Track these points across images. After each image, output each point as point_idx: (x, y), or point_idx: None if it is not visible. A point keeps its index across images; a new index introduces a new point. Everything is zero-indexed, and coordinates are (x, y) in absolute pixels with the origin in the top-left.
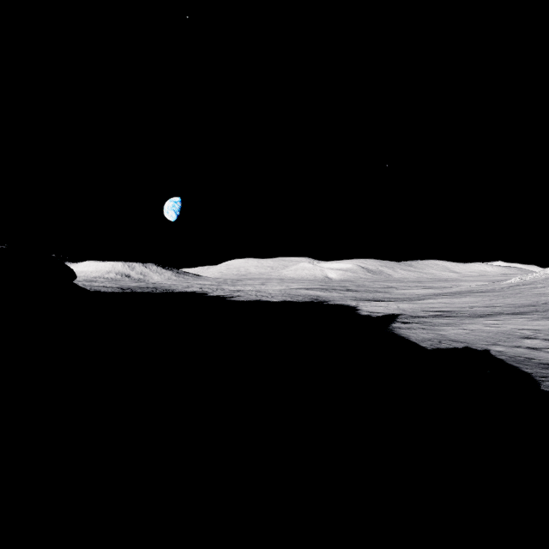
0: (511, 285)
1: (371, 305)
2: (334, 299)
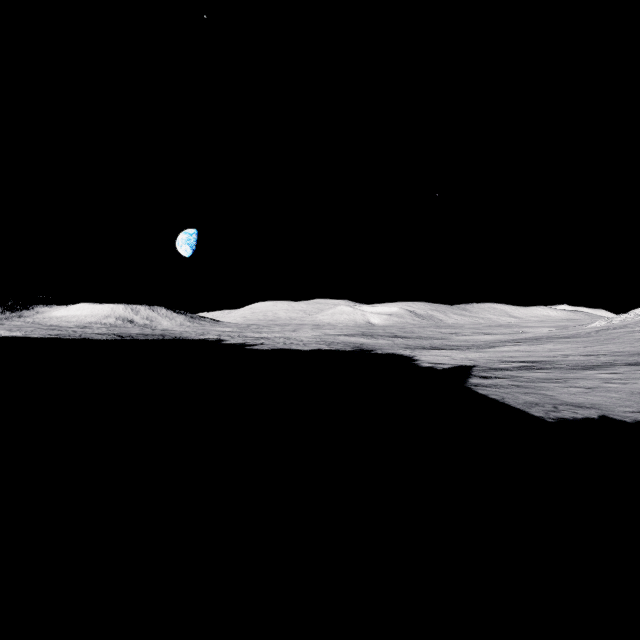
0: (599, 329)
1: (430, 355)
2: (382, 347)
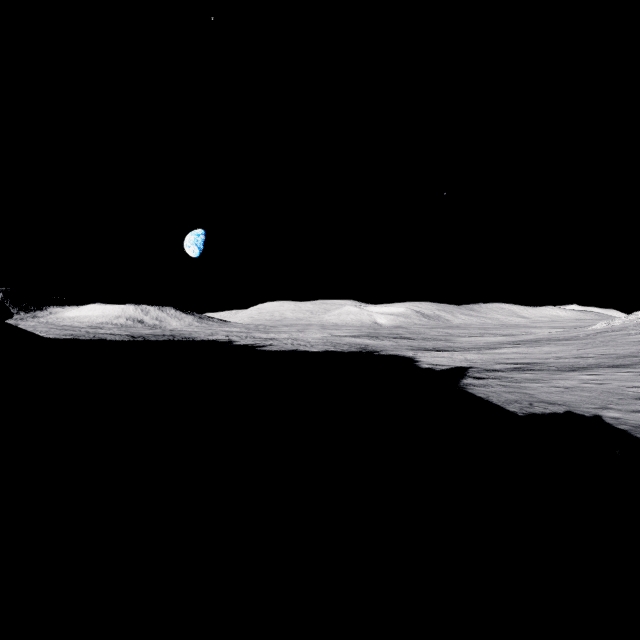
0: (598, 331)
1: (431, 356)
2: (386, 349)
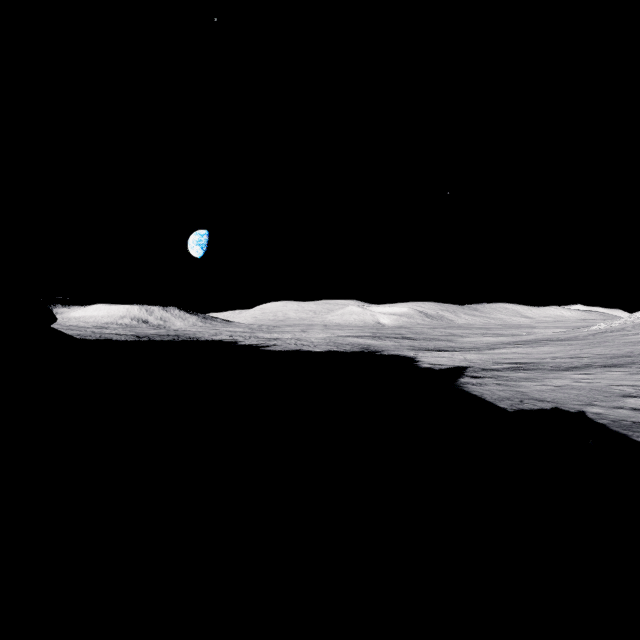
0: (597, 332)
1: (432, 356)
2: (388, 349)
